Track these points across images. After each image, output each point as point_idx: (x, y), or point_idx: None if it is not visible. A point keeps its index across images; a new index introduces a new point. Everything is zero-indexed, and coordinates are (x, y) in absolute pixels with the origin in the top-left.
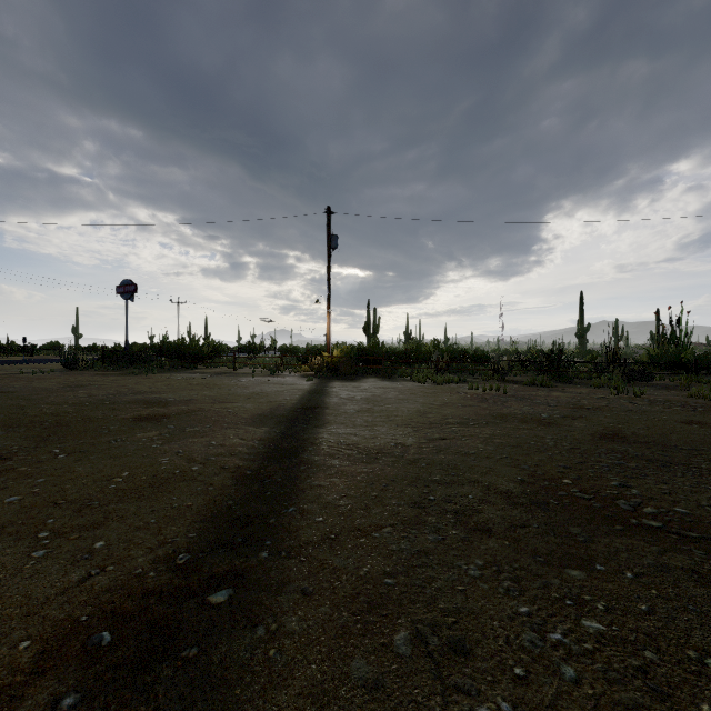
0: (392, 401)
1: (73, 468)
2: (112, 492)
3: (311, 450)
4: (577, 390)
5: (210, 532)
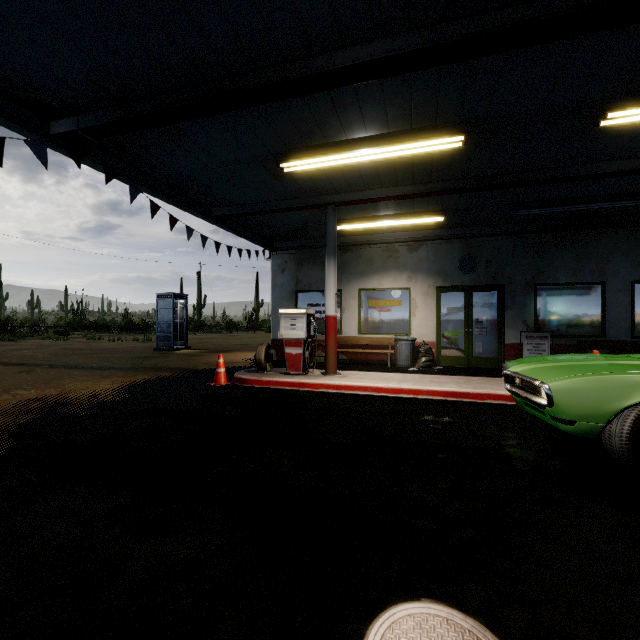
0: None
1: None
2: None
3: None
4: (33, 341)
5: None
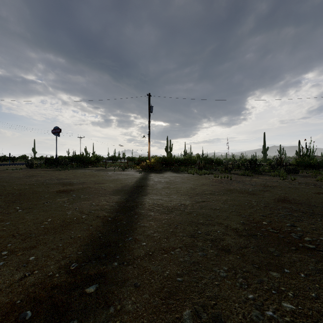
0: (179, 183)
1: (24, 216)
2: (42, 229)
3: (140, 207)
4: (264, 177)
5: (89, 251)
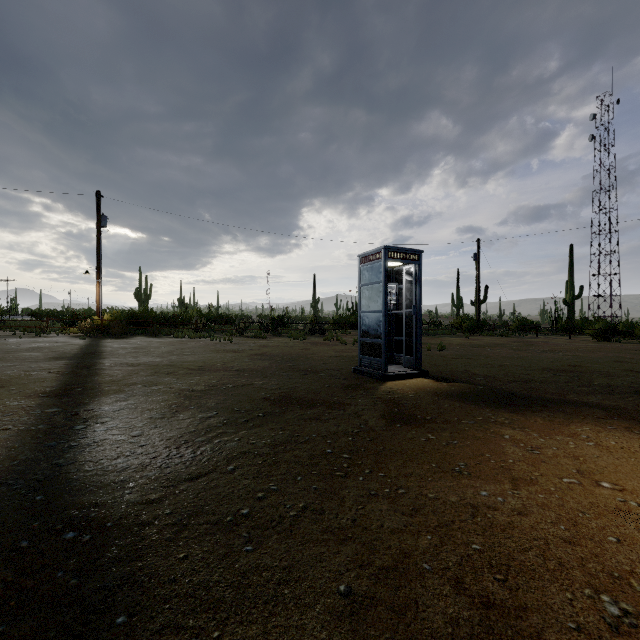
0: (153, 348)
1: None
2: None
3: (100, 366)
4: (277, 339)
5: (62, 384)
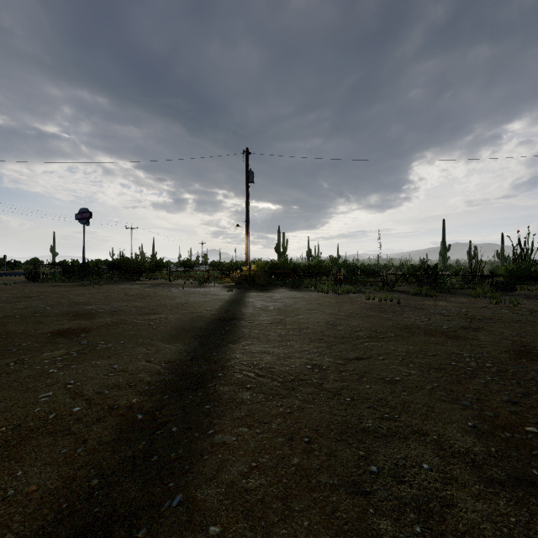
0: (302, 311)
1: None
2: None
3: (221, 376)
4: (458, 299)
5: None
